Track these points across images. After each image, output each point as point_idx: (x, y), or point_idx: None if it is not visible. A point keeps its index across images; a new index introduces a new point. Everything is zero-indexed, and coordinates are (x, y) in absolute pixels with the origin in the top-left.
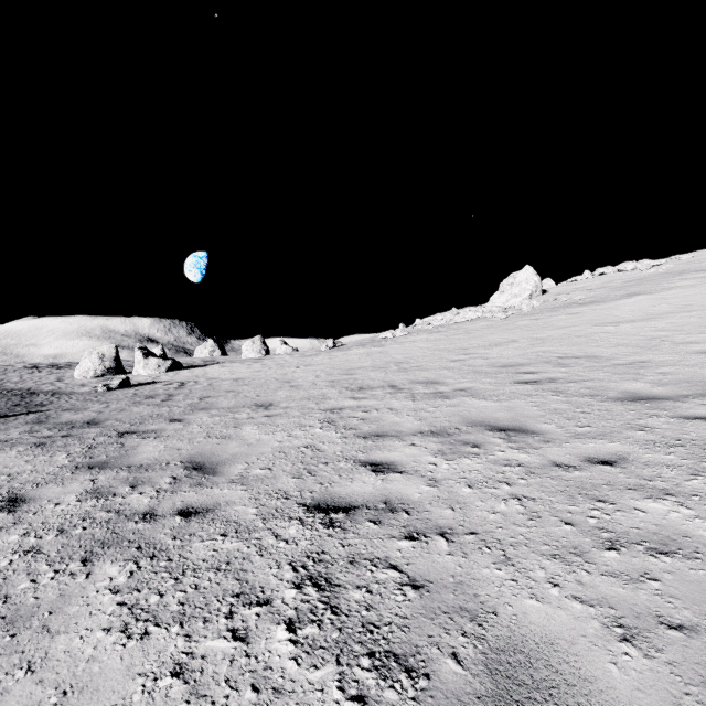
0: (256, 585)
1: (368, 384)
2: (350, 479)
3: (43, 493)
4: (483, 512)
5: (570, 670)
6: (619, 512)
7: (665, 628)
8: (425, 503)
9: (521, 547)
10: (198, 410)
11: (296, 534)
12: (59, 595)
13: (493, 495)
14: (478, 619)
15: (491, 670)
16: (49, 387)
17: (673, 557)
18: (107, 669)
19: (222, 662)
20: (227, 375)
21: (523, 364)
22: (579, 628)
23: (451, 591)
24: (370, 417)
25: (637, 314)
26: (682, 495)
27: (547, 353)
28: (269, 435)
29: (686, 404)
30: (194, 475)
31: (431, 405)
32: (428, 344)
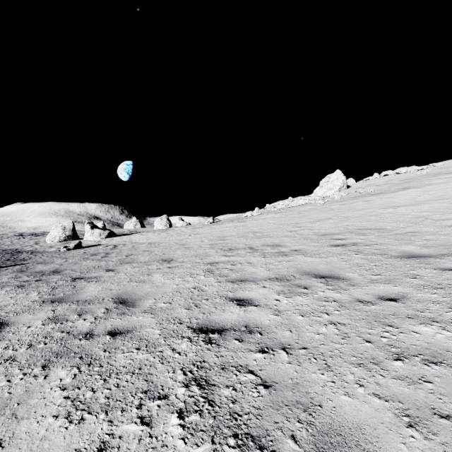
0: (158, 384)
1: (235, 246)
2: (222, 310)
3: (20, 319)
4: (311, 333)
5: (373, 448)
6: (402, 334)
7: (438, 417)
8: (272, 327)
9: (337, 358)
10: (124, 263)
11: (186, 348)
12: (25, 391)
13: (317, 322)
14: (308, 410)
15: (318, 448)
16: (29, 248)
17: (440, 366)
18: (54, 445)
19: (133, 441)
20: (144, 240)
21: (335, 233)
22: (378, 417)
23: (290, 390)
24: (236, 268)
25: (408, 201)
26: (444, 322)
27: (351, 226)
28: (170, 280)
29: (443, 260)
30: (120, 307)
31: (276, 260)
32: (274, 220)
